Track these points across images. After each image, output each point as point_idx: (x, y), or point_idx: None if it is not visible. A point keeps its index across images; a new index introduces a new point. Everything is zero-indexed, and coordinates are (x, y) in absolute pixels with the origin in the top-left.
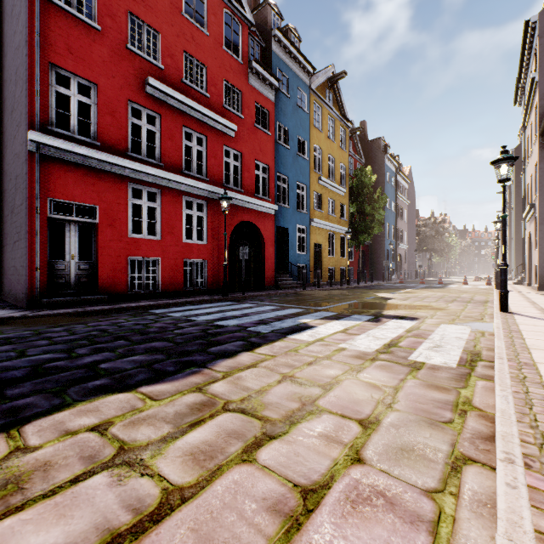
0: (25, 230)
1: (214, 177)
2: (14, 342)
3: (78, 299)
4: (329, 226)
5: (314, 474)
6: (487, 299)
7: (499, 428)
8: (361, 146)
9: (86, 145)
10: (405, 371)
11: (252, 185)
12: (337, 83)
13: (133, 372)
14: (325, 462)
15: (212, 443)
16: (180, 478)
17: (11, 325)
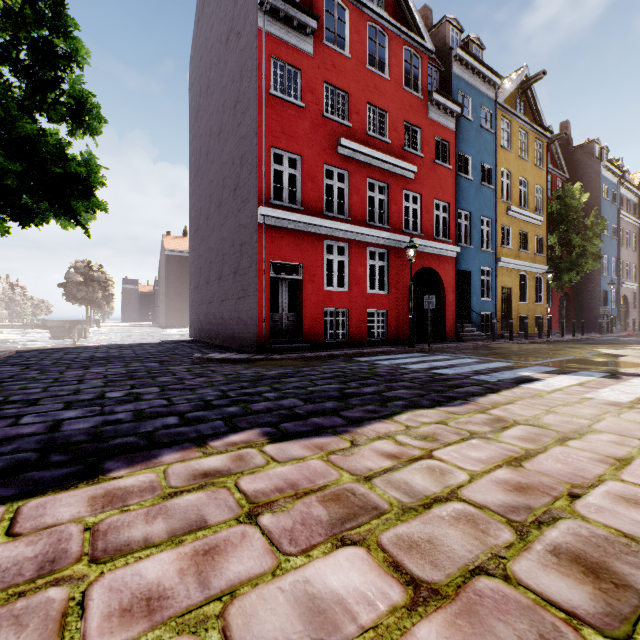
0: (254, 289)
1: (394, 224)
2: (294, 376)
3: (291, 346)
4: (520, 265)
5: (617, 454)
6: None
7: None
8: (562, 156)
9: (294, 211)
10: None
11: (431, 228)
12: (530, 87)
13: (415, 399)
14: (622, 452)
15: (528, 436)
16: (525, 446)
17: (265, 364)
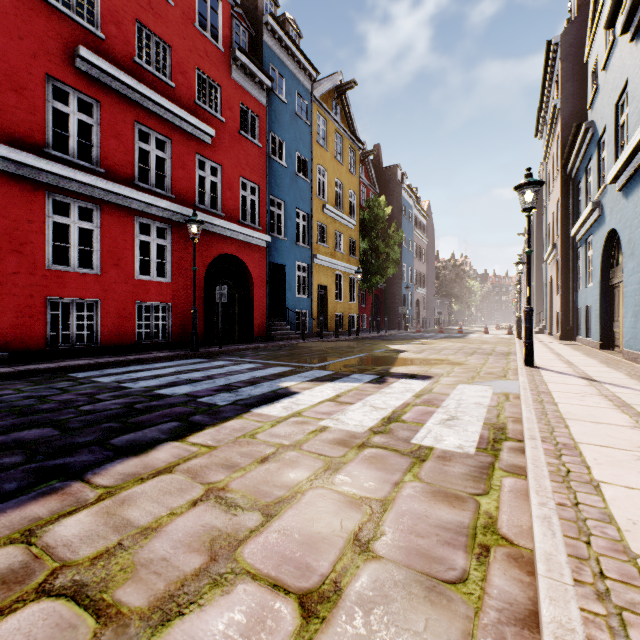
0: None
1: (182, 194)
2: None
3: None
4: (336, 264)
5: None
6: (509, 350)
7: (548, 613)
8: (375, 173)
9: None
10: (403, 465)
11: (236, 209)
12: (345, 94)
13: None
14: None
15: None
16: None
17: None
